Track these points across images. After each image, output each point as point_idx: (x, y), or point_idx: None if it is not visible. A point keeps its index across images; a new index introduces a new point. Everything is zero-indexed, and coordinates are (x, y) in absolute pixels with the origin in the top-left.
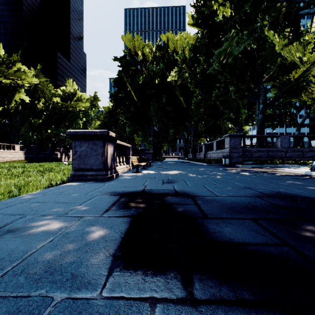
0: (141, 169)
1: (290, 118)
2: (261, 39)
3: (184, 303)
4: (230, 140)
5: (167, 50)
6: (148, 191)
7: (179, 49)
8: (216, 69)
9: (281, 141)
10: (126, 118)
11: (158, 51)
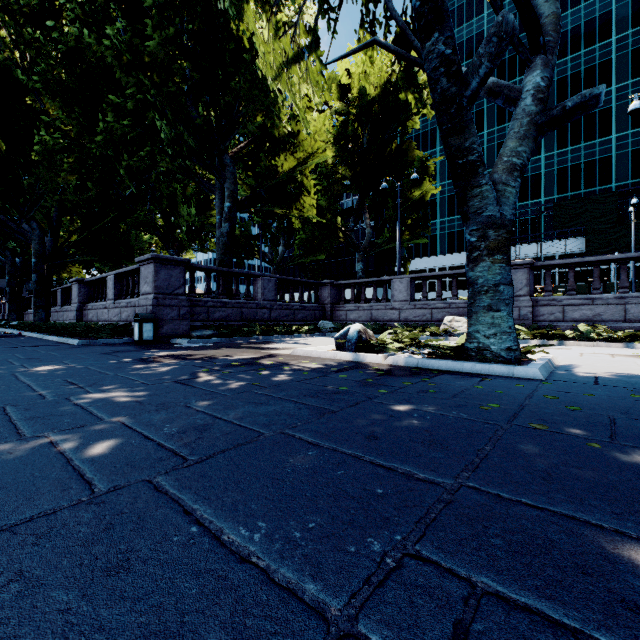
0: None
1: (273, 246)
2: (233, 37)
3: None
4: (157, 272)
5: None
6: None
7: None
8: (113, 48)
9: (263, 287)
10: None
11: None
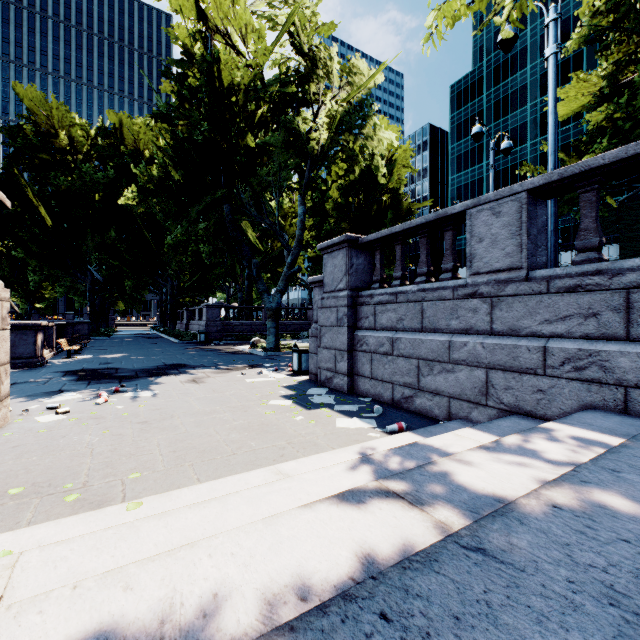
0: (72, 353)
1: None
2: None
3: (98, 380)
4: (208, 311)
5: (122, 141)
6: (87, 369)
7: (146, 148)
8: None
9: (265, 314)
10: (26, 253)
11: (102, 139)
